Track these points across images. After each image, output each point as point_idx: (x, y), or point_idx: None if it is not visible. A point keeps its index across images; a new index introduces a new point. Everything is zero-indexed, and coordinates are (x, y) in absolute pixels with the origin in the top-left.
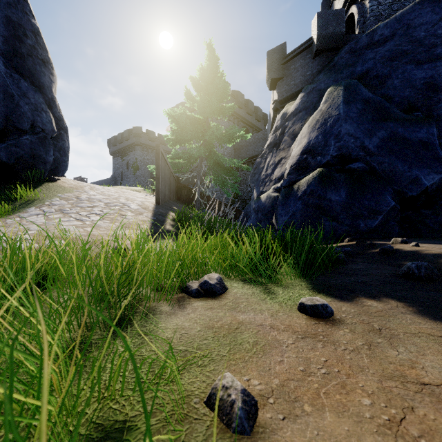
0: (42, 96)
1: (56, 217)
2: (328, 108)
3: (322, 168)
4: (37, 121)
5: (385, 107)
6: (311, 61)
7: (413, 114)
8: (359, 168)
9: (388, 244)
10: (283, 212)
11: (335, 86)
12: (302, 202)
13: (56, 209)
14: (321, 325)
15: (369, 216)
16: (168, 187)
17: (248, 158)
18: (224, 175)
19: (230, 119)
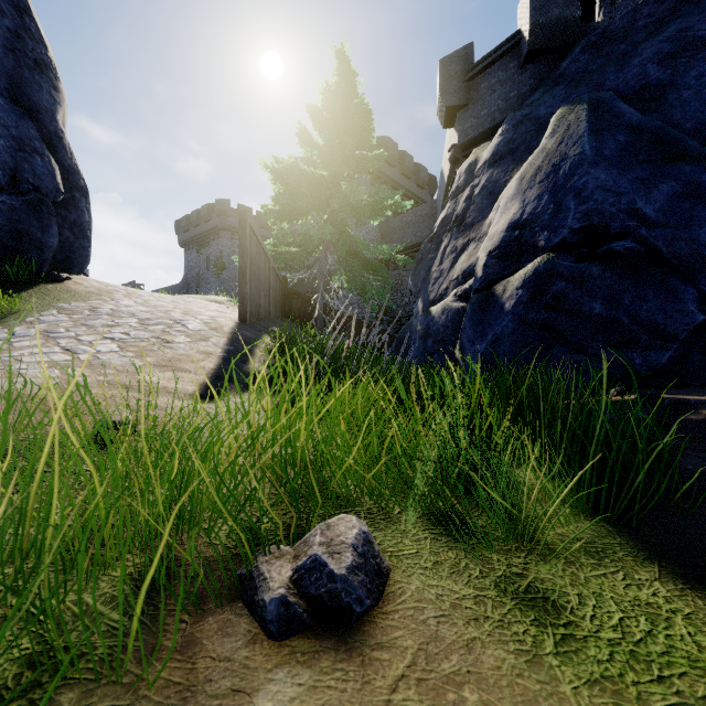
0: (36, 126)
1: (26, 345)
2: (558, 143)
3: (553, 253)
4: (24, 171)
5: (671, 137)
6: (519, 72)
7: None
8: (627, 251)
9: None
10: (476, 336)
11: (571, 105)
12: (513, 318)
13: (40, 330)
14: None
15: (653, 344)
16: (265, 293)
17: (404, 248)
18: (366, 274)
19: (374, 185)
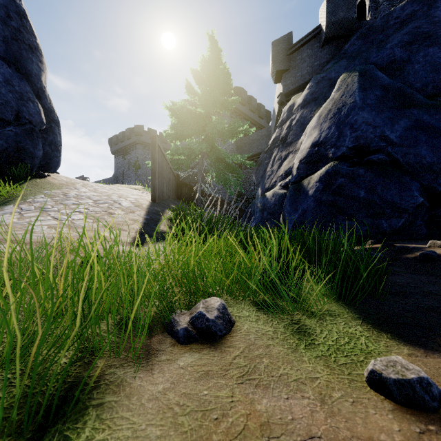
0: (29, 85)
1: (31, 215)
2: (341, 95)
3: (337, 161)
4: (23, 112)
5: (407, 93)
6: (319, 50)
7: (439, 101)
8: (379, 160)
9: (425, 247)
10: (292, 210)
11: (349, 72)
12: (313, 199)
13: (37, 207)
14: (438, 440)
15: (393, 215)
16: (166, 184)
17: (251, 156)
18: (227, 172)
19: (232, 116)
